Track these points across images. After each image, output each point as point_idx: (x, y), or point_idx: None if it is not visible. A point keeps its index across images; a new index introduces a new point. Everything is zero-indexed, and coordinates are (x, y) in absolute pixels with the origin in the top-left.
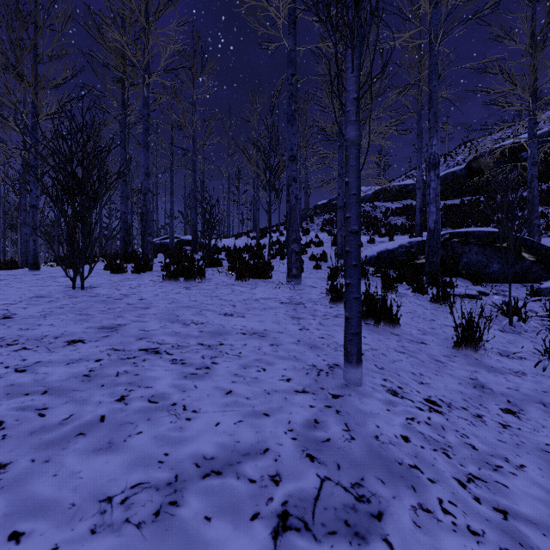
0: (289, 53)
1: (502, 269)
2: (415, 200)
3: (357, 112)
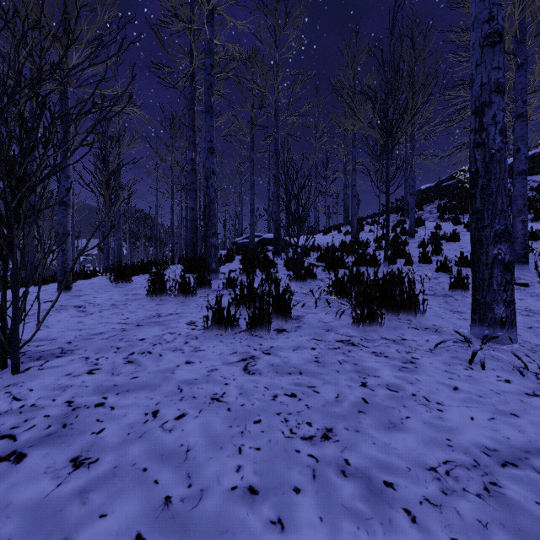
0: None
1: None
2: None
3: None
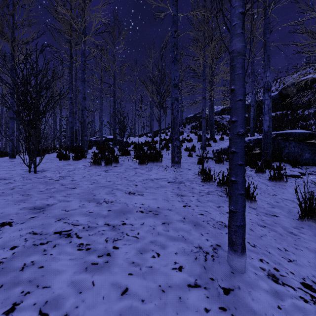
0: (173, 17)
1: (311, 157)
2: (247, 114)
3: (243, 24)
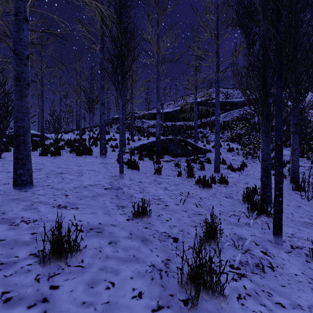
0: (101, 59)
1: (181, 152)
2: (161, 121)
3: (122, 111)
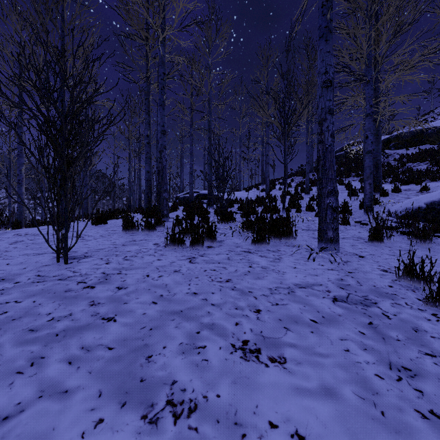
0: None
1: None
2: (435, 144)
3: None
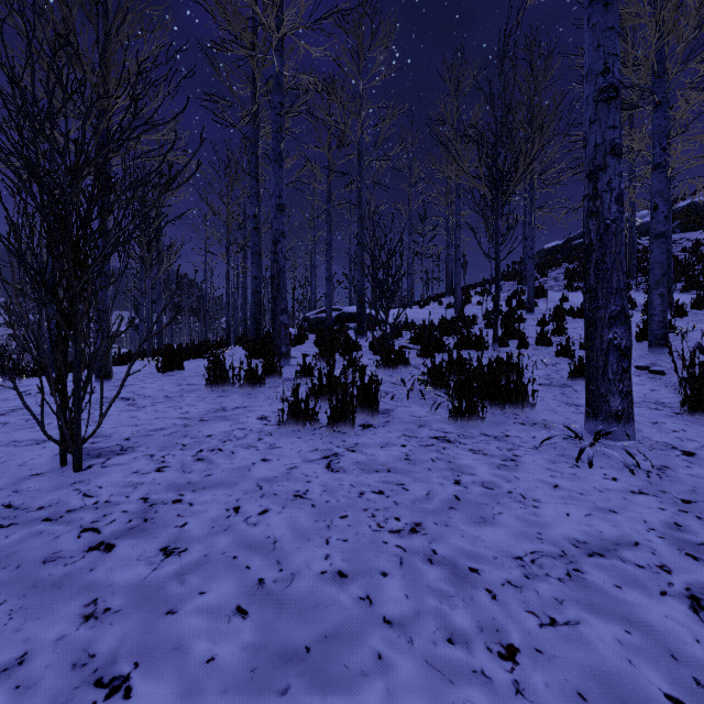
0: None
1: None
2: None
3: None
